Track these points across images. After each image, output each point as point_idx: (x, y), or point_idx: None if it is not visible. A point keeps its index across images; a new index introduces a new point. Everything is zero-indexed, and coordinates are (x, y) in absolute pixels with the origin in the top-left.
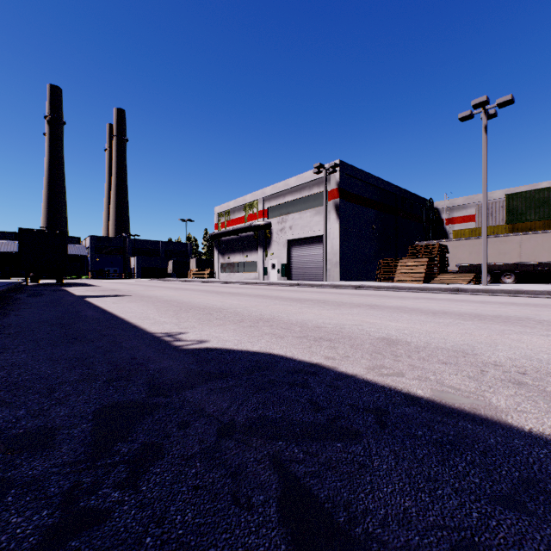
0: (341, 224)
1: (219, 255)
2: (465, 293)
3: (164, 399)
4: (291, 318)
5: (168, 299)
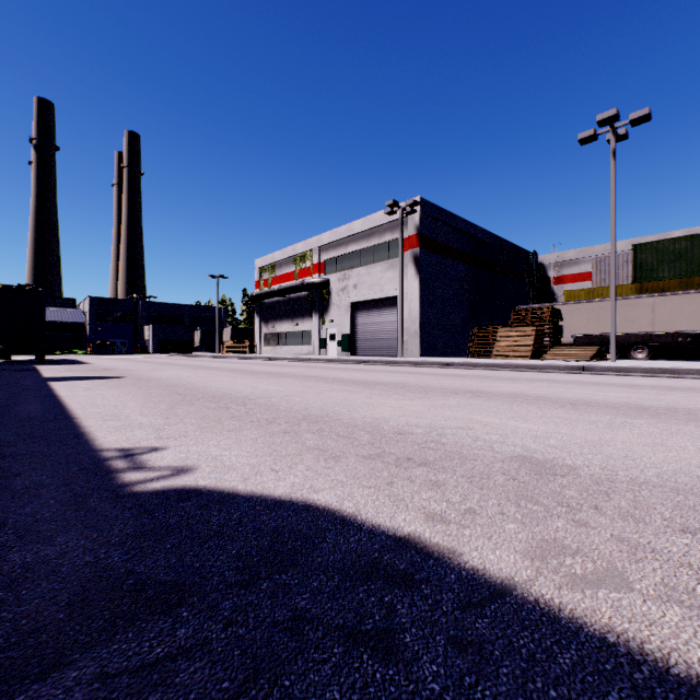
0: (421, 281)
1: (262, 322)
2: (593, 372)
3: None
4: (354, 416)
5: (175, 382)
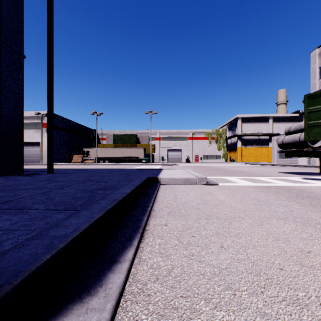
0: None
1: None
2: (85, 165)
3: None
4: None
5: None
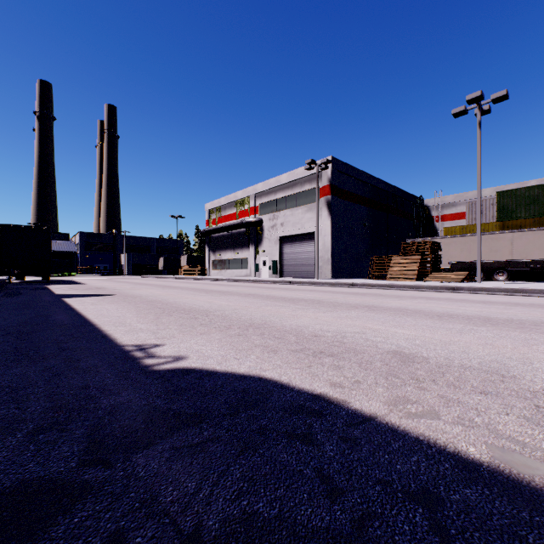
0: (333, 221)
1: (210, 252)
2: (461, 291)
3: (100, 473)
4: (284, 324)
5: (153, 299)
